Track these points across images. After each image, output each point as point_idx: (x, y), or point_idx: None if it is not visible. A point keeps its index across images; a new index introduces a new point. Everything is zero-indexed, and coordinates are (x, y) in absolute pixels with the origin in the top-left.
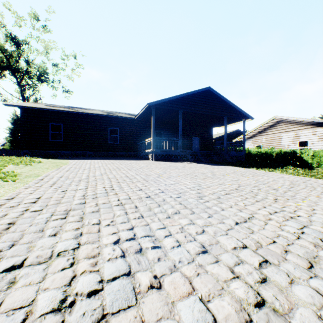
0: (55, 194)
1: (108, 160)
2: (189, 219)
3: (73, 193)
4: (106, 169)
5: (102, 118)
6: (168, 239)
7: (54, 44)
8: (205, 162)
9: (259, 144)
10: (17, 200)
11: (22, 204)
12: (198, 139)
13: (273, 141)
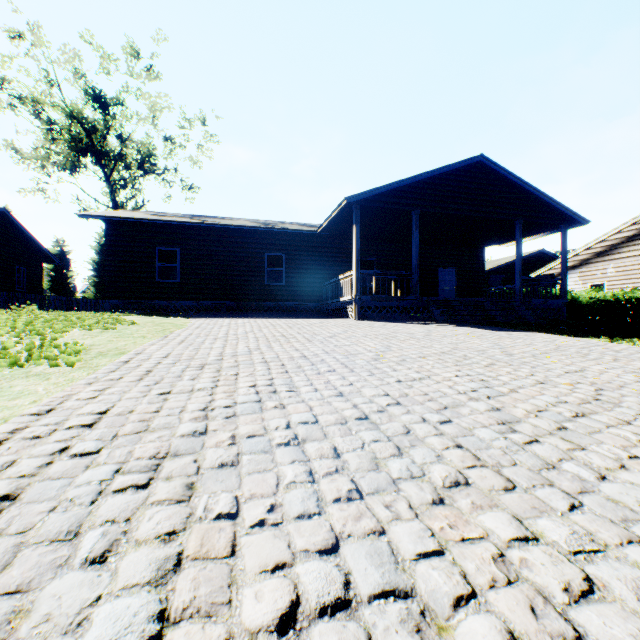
0: (142, 401)
1: (264, 319)
2: (510, 513)
3: (183, 401)
4: (259, 339)
5: (253, 235)
6: (472, 621)
7: (166, 101)
8: (471, 322)
9: (597, 280)
10: (55, 418)
11: (61, 429)
12: (452, 273)
13: (635, 274)
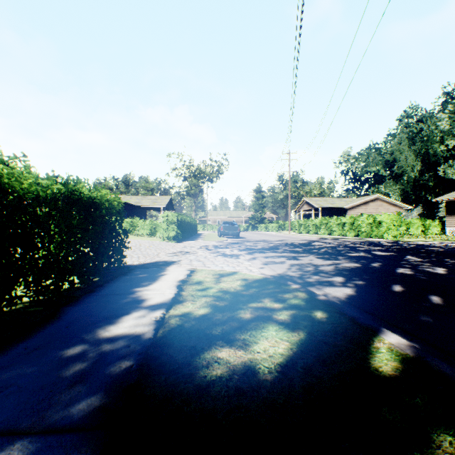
0: None
1: None
2: None
3: None
4: None
5: None
6: None
7: None
8: None
9: None
10: None
11: None
12: None
13: None
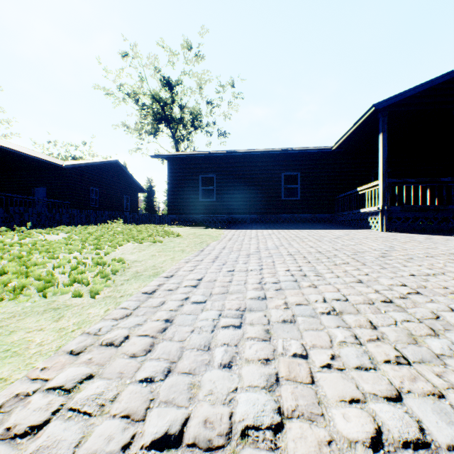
0: None
1: (286, 230)
2: None
3: None
4: (295, 258)
5: (271, 159)
6: None
7: (207, 75)
8: None
9: None
10: None
11: None
12: None
13: None
